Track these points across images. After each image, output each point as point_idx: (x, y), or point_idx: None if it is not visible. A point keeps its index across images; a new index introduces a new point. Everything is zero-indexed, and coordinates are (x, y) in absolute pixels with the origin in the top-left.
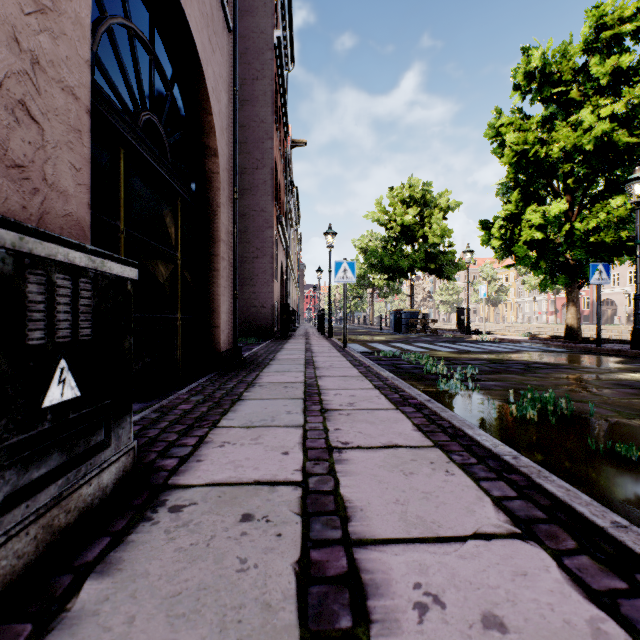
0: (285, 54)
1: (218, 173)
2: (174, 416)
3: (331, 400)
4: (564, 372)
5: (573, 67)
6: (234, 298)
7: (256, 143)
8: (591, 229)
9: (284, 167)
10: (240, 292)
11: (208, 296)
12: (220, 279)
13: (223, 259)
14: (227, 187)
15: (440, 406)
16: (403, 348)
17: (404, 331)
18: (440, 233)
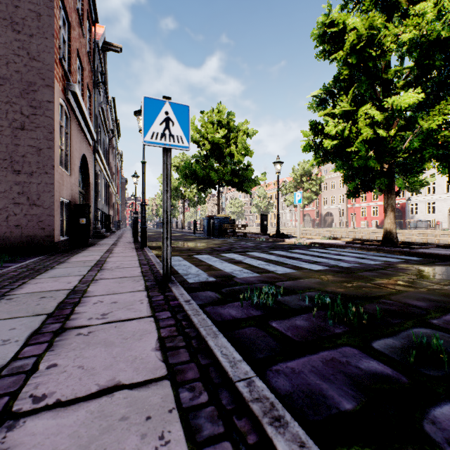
0: None
1: None
2: None
3: None
4: None
5: None
6: None
7: None
8: (431, 129)
9: (91, 54)
10: None
11: None
12: None
13: None
14: None
15: None
16: (252, 265)
17: (217, 235)
18: (244, 152)
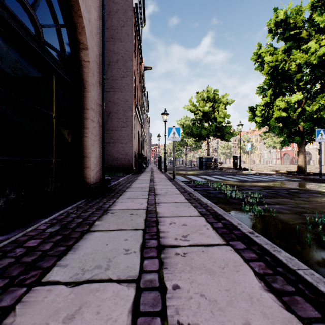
0: (140, 17)
1: (88, 62)
2: (9, 260)
3: (167, 231)
4: (317, 196)
5: (303, 19)
6: (102, 148)
7: (123, 63)
8: (315, 110)
9: (140, 79)
10: (114, 146)
11: (82, 146)
12: (90, 134)
13: (93, 121)
14: (97, 74)
15: (267, 242)
16: (207, 178)
17: (204, 168)
18: (223, 116)
